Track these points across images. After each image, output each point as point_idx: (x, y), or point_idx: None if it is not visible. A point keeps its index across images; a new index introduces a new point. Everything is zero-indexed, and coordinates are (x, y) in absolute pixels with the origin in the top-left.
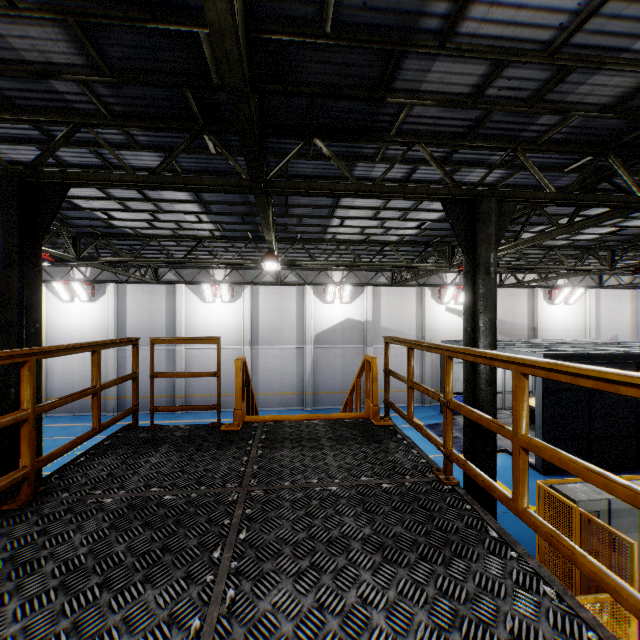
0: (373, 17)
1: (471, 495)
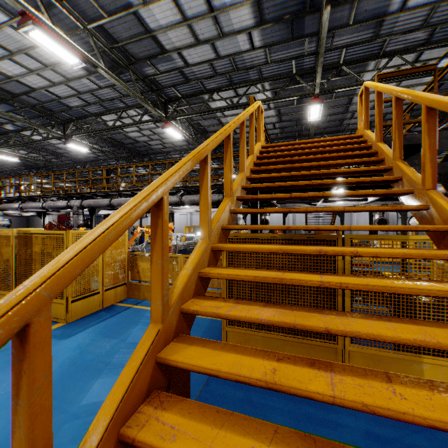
0: (336, 118)
1: (369, 222)
